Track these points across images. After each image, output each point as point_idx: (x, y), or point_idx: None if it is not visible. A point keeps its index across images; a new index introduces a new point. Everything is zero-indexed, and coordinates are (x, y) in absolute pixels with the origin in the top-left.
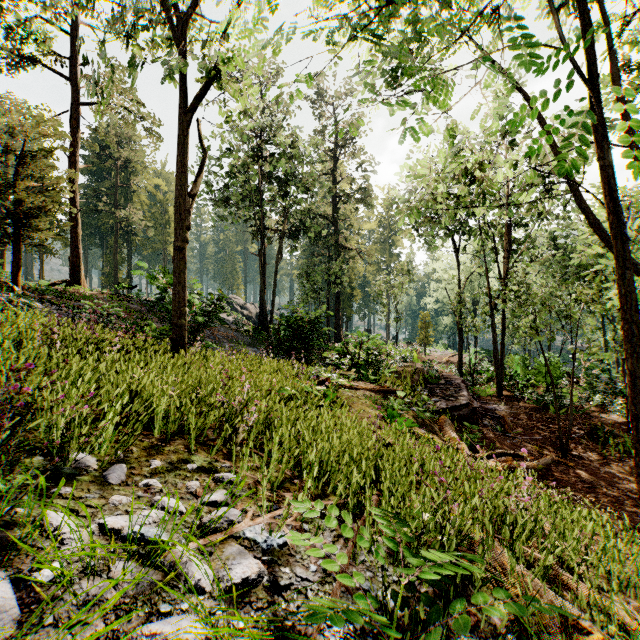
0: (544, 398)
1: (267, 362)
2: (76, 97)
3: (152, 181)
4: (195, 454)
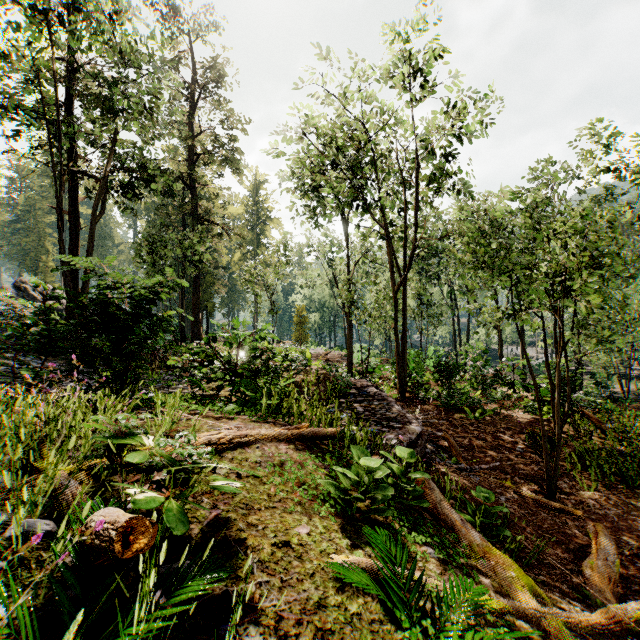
0: (452, 398)
1: None
2: None
3: None
4: None
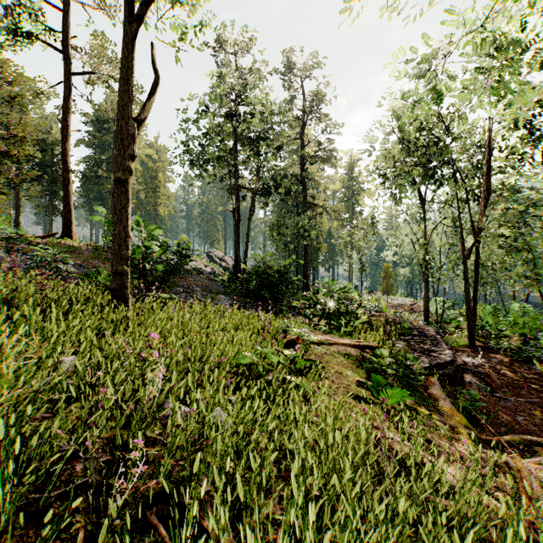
0: (523, 351)
1: (228, 315)
2: (68, 68)
3: (144, 151)
4: None
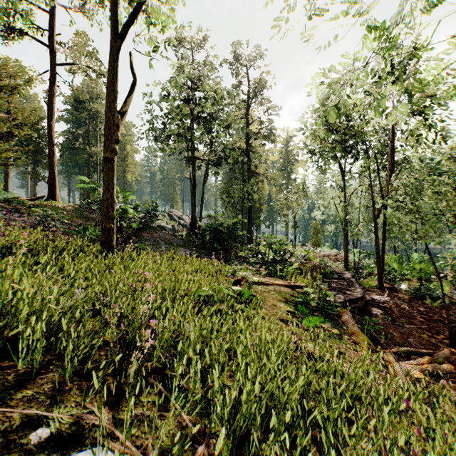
0: (420, 290)
1: (190, 262)
2: (53, 59)
3: None
4: (61, 401)
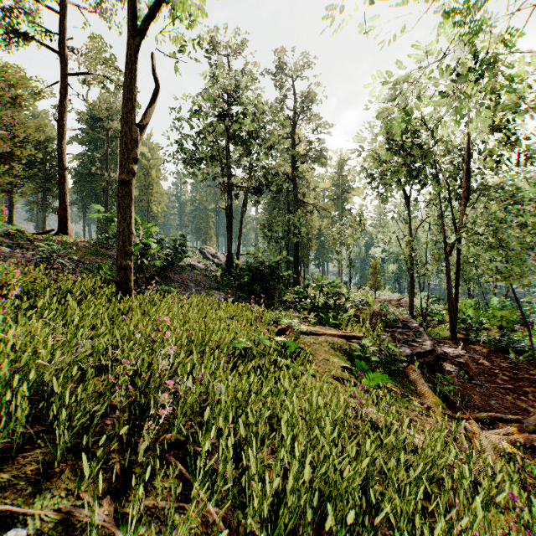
0: (501, 342)
1: (224, 307)
2: (64, 68)
3: None
4: (47, 489)
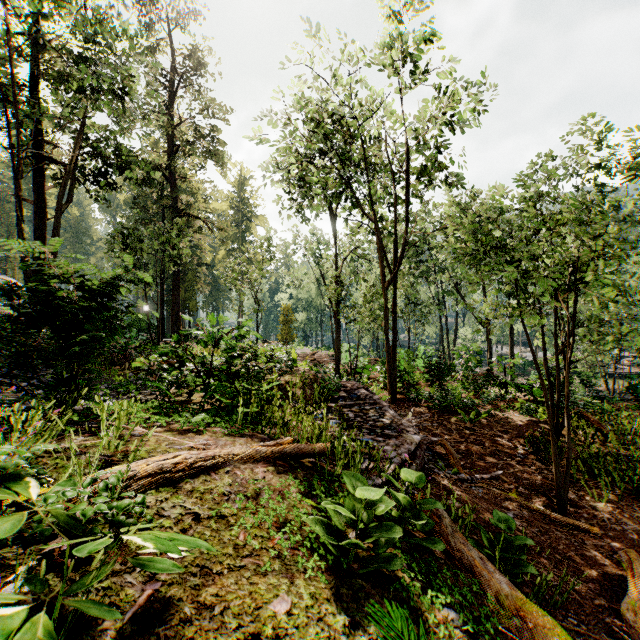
0: (445, 400)
1: None
2: None
3: None
4: None
